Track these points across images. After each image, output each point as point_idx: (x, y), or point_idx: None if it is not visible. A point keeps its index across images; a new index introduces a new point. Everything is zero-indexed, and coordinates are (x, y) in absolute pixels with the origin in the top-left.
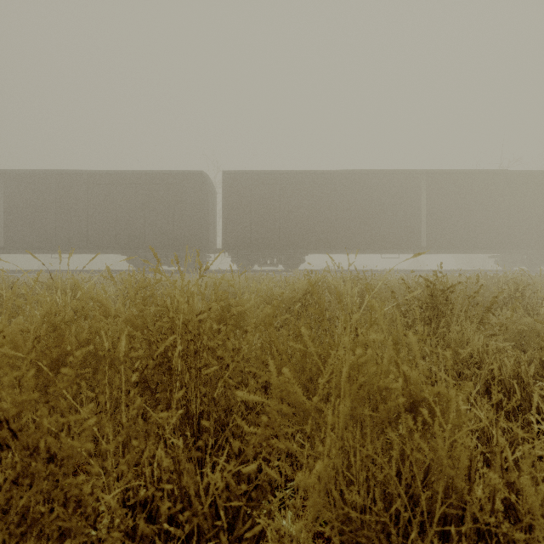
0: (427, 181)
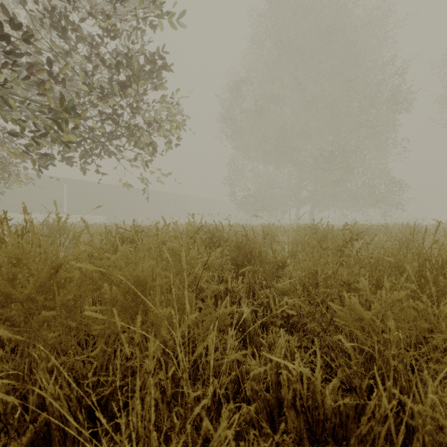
0: (67, 183)
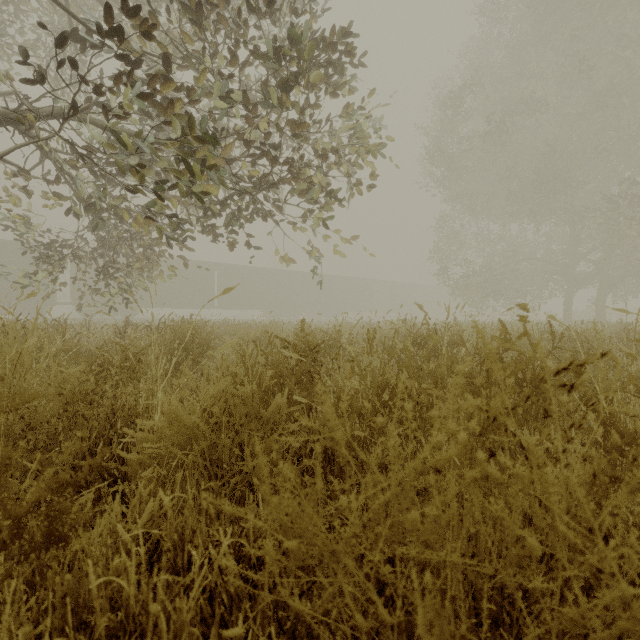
0: (218, 269)
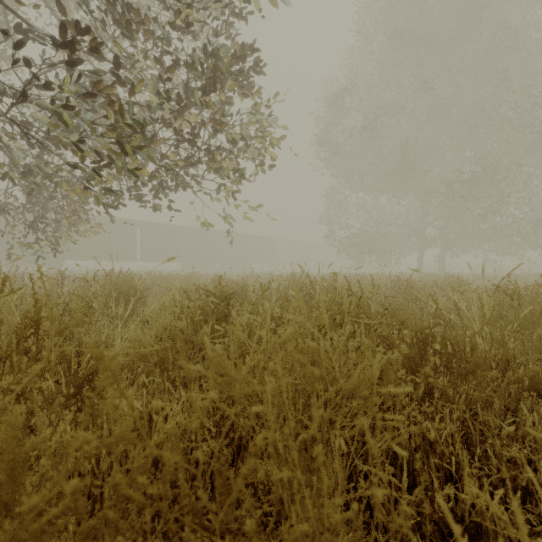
0: (140, 226)
